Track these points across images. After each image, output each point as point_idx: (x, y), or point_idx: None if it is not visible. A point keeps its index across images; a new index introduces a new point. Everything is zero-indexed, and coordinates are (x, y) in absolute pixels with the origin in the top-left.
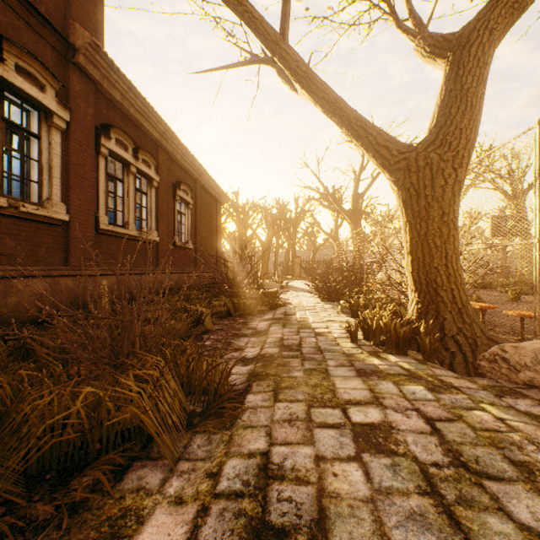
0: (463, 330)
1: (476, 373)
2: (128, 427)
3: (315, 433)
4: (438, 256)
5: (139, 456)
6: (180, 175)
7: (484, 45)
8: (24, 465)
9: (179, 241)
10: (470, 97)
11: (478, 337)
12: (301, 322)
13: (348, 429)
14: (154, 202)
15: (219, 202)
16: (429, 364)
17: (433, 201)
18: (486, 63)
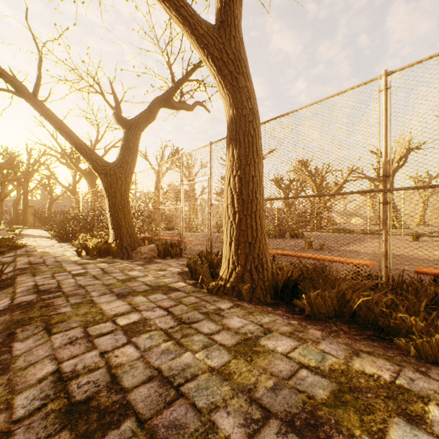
0: (131, 244)
1: (132, 259)
2: None
3: (57, 278)
4: (121, 213)
5: None
6: None
7: (137, 131)
8: None
9: None
10: (132, 150)
11: (137, 246)
12: (43, 253)
13: (71, 275)
14: None
15: None
16: (115, 259)
17: (118, 190)
18: (138, 138)
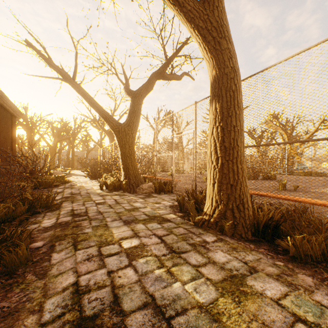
0: (135, 182)
1: (136, 193)
2: (18, 216)
3: (85, 205)
4: (129, 160)
5: (30, 218)
6: None
7: (140, 99)
8: (2, 215)
9: None
10: (136, 113)
11: (140, 184)
12: (80, 187)
13: (95, 203)
14: None
15: (14, 116)
16: (124, 192)
17: (126, 142)
18: (140, 104)
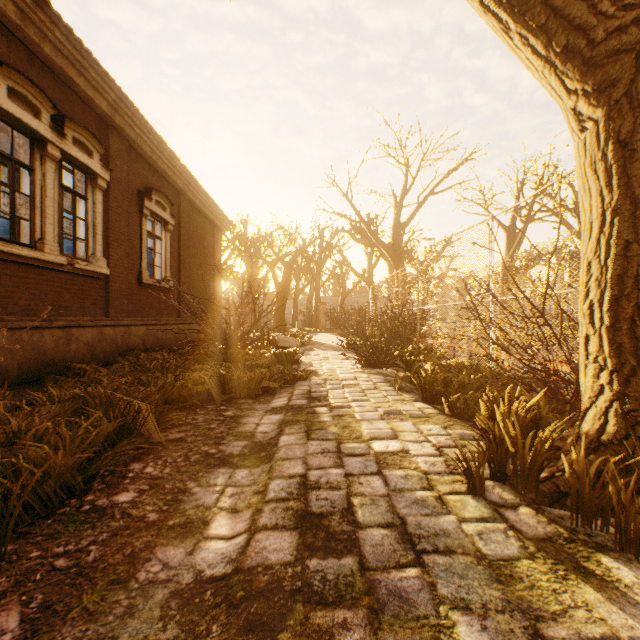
0: None
1: None
2: None
3: None
4: None
5: None
6: (151, 179)
7: None
8: None
9: (150, 278)
10: None
11: None
12: (341, 420)
13: None
14: (101, 212)
15: (218, 227)
16: None
17: None
18: None
